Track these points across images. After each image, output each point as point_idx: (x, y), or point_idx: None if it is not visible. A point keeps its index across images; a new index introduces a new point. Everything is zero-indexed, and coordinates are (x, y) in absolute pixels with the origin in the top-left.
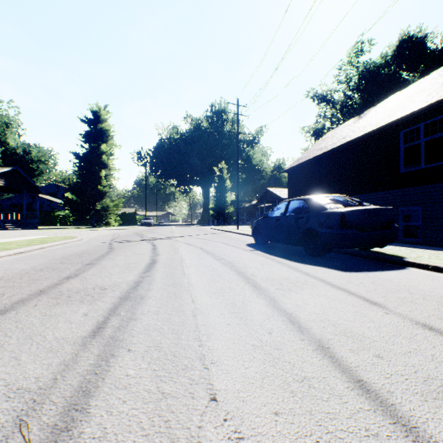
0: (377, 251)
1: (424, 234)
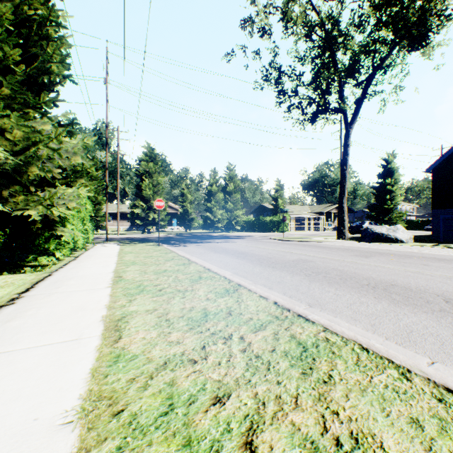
0: None
1: None
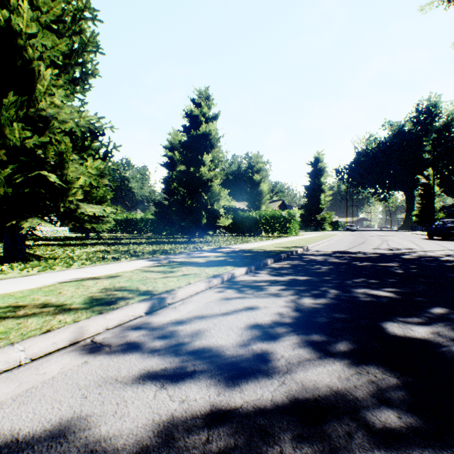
0: None
1: None
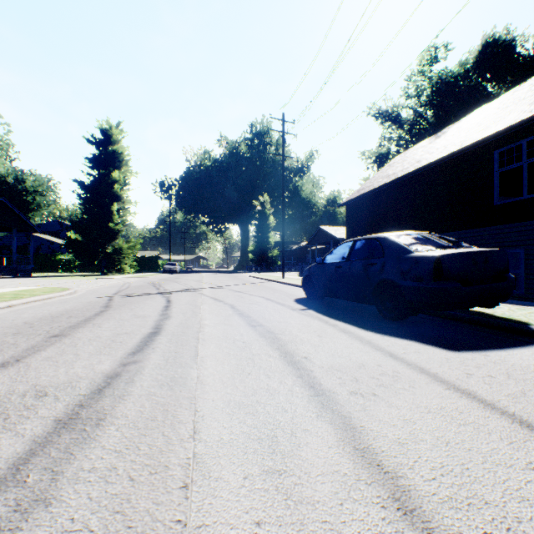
0: (481, 312)
1: (528, 286)
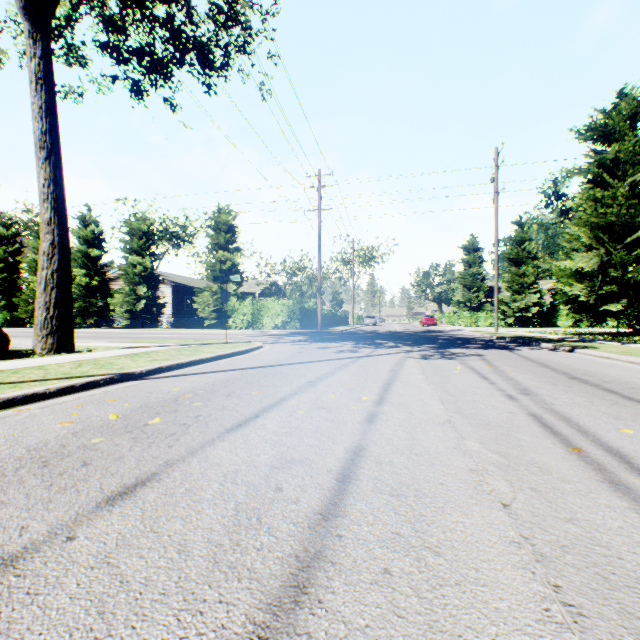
0: None
1: None
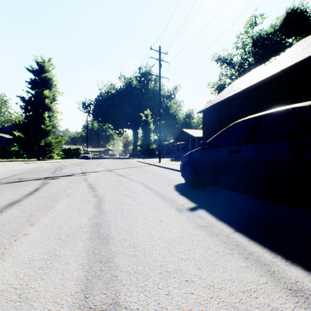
0: None
1: None
